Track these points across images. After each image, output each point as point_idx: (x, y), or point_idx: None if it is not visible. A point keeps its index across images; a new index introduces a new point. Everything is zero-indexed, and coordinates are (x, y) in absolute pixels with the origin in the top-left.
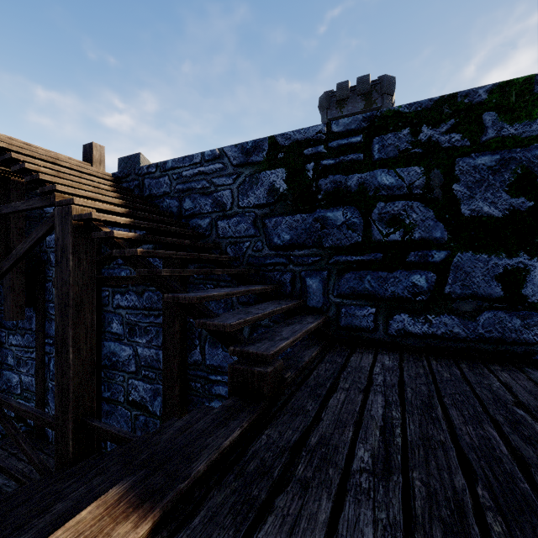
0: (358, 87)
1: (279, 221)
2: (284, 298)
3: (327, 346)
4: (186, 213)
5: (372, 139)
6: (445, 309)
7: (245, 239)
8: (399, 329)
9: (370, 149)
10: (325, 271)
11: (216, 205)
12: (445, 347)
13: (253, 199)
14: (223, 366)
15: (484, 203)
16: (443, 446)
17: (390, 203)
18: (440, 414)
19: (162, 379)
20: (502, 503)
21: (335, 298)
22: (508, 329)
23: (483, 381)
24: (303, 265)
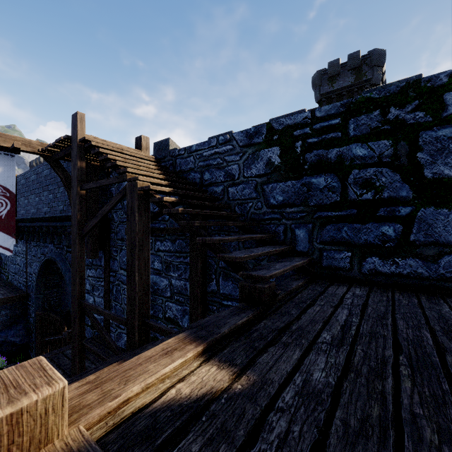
0: (348, 63)
1: (274, 186)
2: (278, 244)
3: (311, 280)
4: (205, 182)
5: (348, 121)
6: (410, 254)
7: (248, 201)
8: (371, 269)
9: (346, 128)
10: (310, 223)
11: (227, 176)
12: (410, 284)
13: (255, 171)
14: (232, 294)
15: (445, 167)
16: (384, 337)
17: (363, 169)
18: (389, 322)
19: (189, 302)
20: (414, 364)
21: (318, 245)
22: None
23: (435, 307)
24: (292, 219)
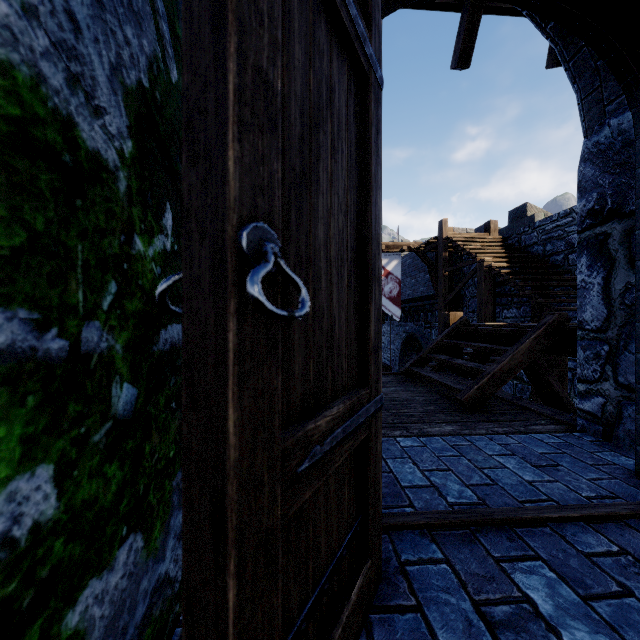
0: None
1: None
2: None
3: None
4: (547, 253)
5: None
6: None
7: None
8: None
9: None
10: None
11: (567, 245)
12: None
13: None
14: None
15: None
16: None
17: None
18: None
19: None
20: None
21: None
22: None
23: None
24: None
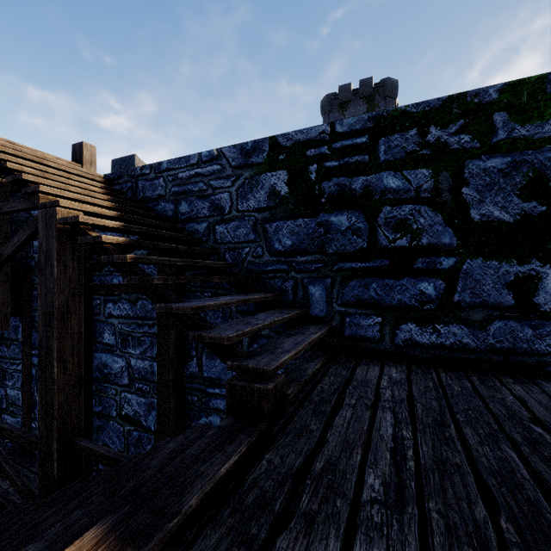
0: (361, 90)
1: (280, 226)
2: (286, 306)
3: (331, 358)
4: (182, 217)
5: (378, 140)
6: (454, 319)
7: (244, 245)
8: (406, 340)
9: (375, 150)
10: (329, 278)
11: (214, 209)
12: (454, 358)
13: (253, 203)
14: (221, 378)
15: (495, 208)
16: (459, 471)
17: (397, 207)
18: (454, 433)
19: (157, 393)
20: (529, 539)
21: (339, 307)
22: (519, 340)
23: (496, 395)
24: (305, 272)
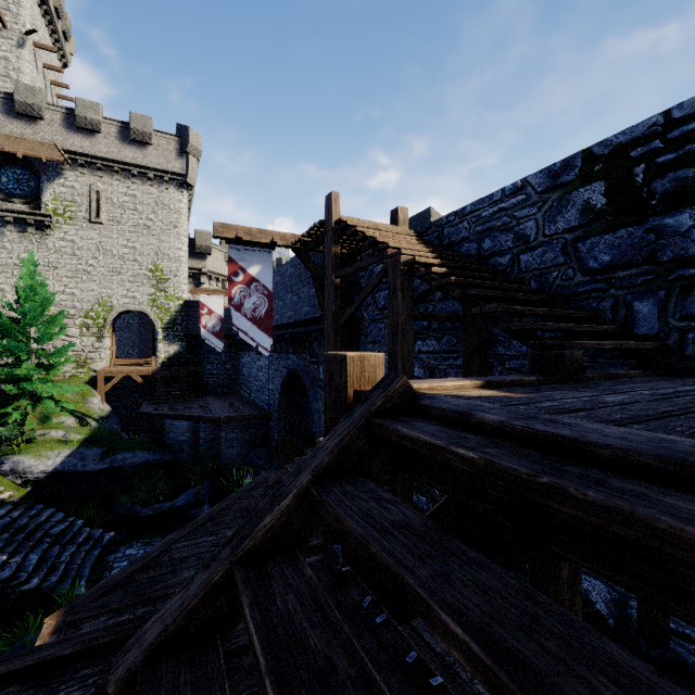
0: None
1: (595, 242)
2: None
3: (659, 375)
4: (485, 253)
5: None
6: None
7: (551, 270)
8: None
9: None
10: (662, 290)
11: (518, 239)
12: None
13: (562, 224)
14: None
15: None
16: None
17: None
18: None
19: None
20: None
21: (677, 322)
22: None
23: None
24: (628, 287)
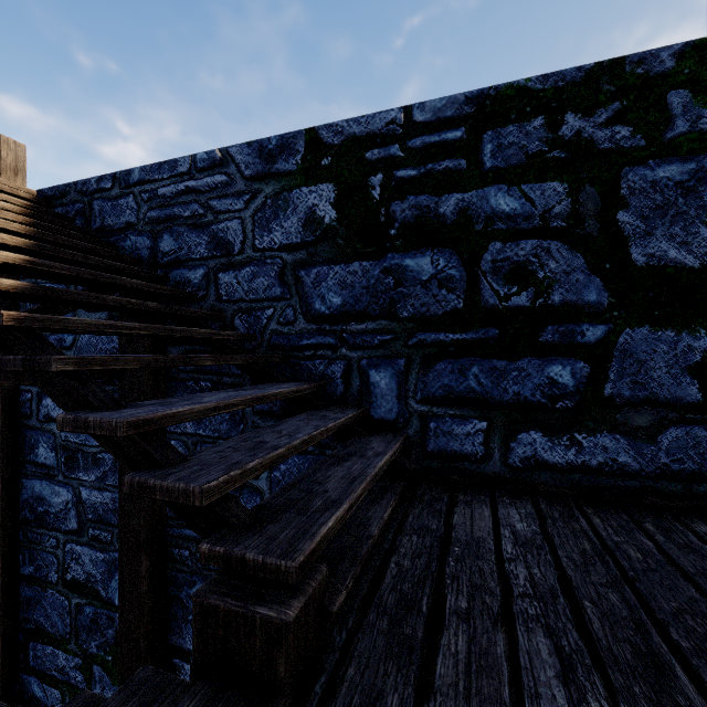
0: None
1: (323, 273)
2: (332, 404)
3: (407, 491)
4: (164, 258)
5: (482, 135)
6: (605, 424)
7: (265, 305)
8: (527, 458)
9: (477, 151)
10: (402, 358)
11: (216, 246)
12: (605, 488)
13: (279, 236)
14: None
15: (670, 244)
16: None
17: (512, 242)
18: (695, 696)
19: (119, 547)
20: None
21: (419, 405)
22: None
23: (706, 567)
24: (363, 348)
